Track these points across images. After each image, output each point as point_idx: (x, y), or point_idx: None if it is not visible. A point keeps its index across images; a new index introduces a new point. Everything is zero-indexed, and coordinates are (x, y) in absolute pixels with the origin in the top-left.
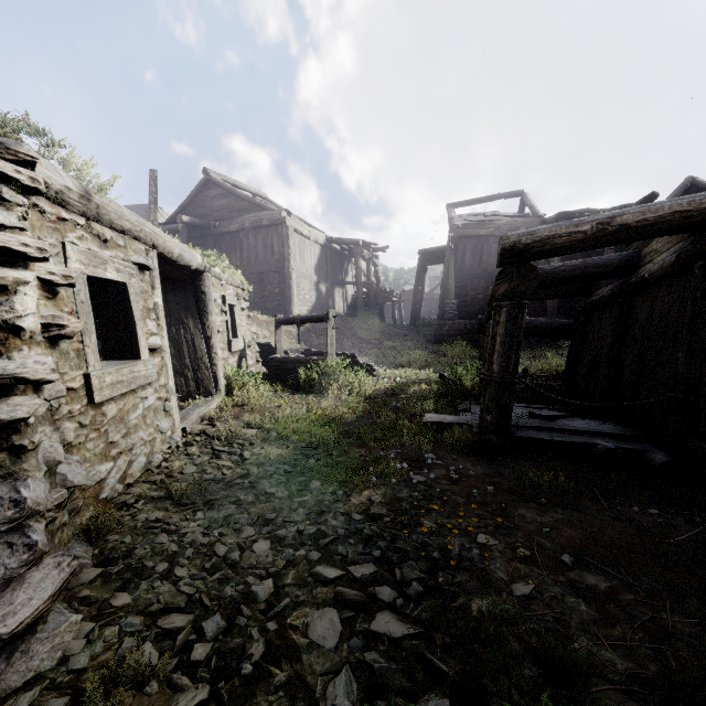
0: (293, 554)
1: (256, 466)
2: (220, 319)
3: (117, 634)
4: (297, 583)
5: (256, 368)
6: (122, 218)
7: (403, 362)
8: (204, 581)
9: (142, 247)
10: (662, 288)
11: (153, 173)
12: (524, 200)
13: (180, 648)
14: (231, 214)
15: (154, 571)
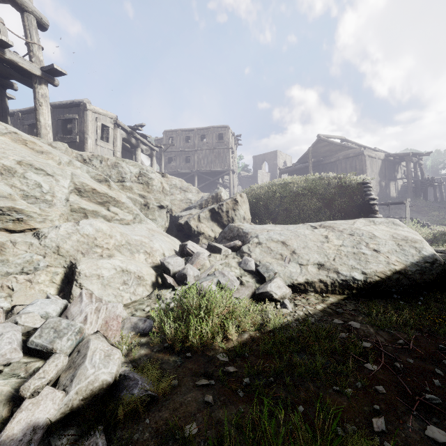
0: None
1: None
2: None
3: None
4: None
5: None
6: None
7: None
8: None
9: None
10: None
11: (310, 148)
12: None
13: None
14: (331, 153)
15: None
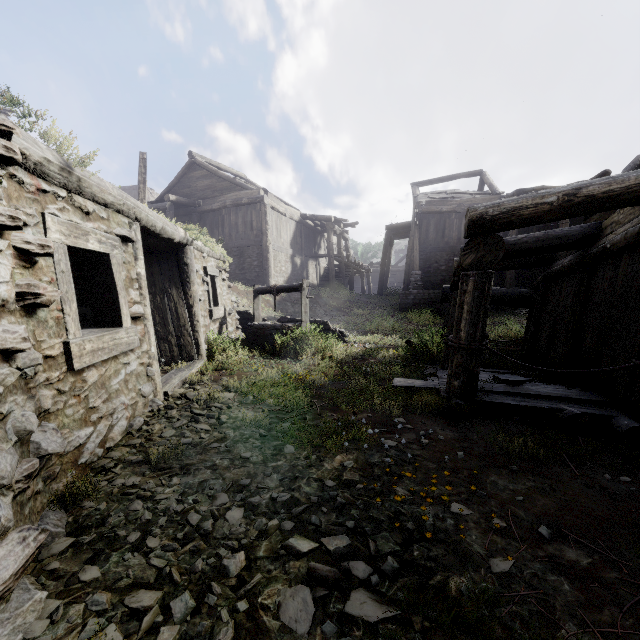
0: (266, 523)
1: (232, 429)
2: (201, 289)
3: (82, 614)
4: (269, 555)
5: (236, 335)
6: (105, 192)
7: (371, 328)
8: (175, 553)
9: (126, 220)
10: (624, 258)
11: (143, 156)
12: (483, 178)
13: (146, 630)
14: (214, 193)
15: (126, 542)
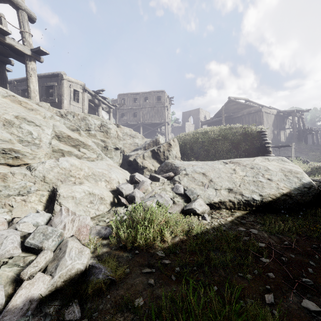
0: None
1: None
2: None
3: None
4: None
5: None
6: None
7: None
8: None
9: None
10: None
11: (223, 107)
12: None
13: None
14: (238, 110)
15: None
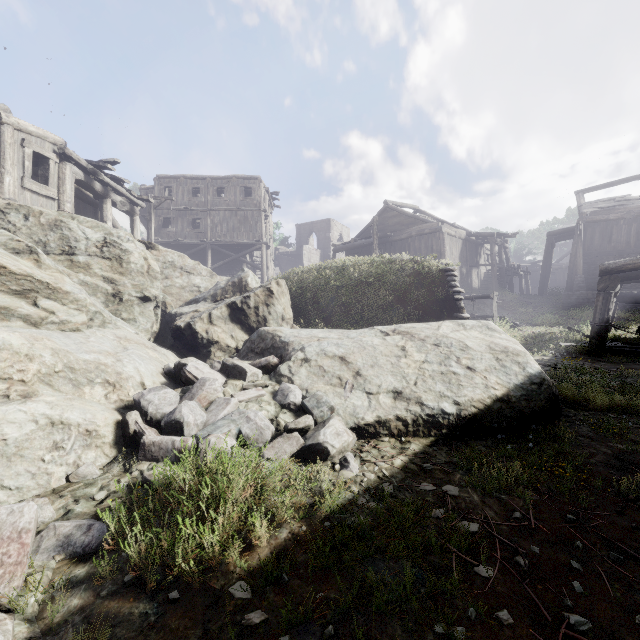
0: None
1: None
2: None
3: None
4: None
5: None
6: None
7: (537, 322)
8: None
9: None
10: None
11: (376, 219)
12: None
13: None
14: (401, 227)
15: None
